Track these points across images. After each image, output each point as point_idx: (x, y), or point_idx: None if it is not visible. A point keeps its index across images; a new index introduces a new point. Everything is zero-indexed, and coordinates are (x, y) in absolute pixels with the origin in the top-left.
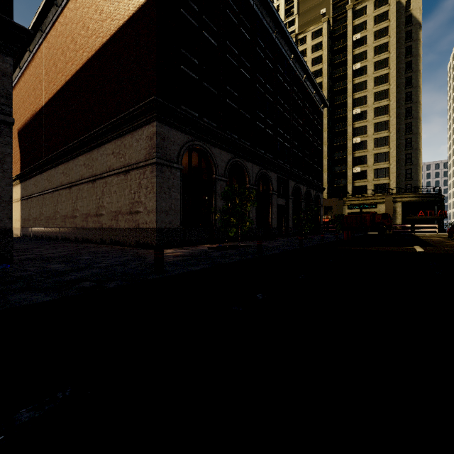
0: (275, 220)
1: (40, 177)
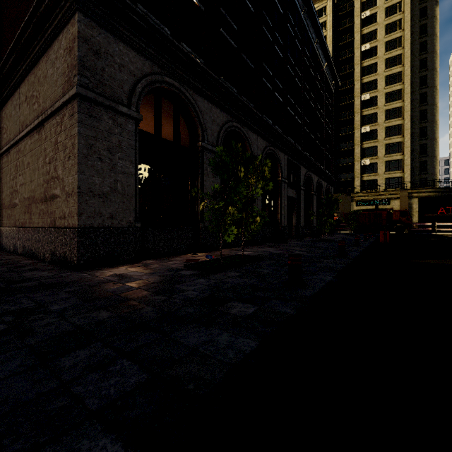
0: (285, 217)
1: None
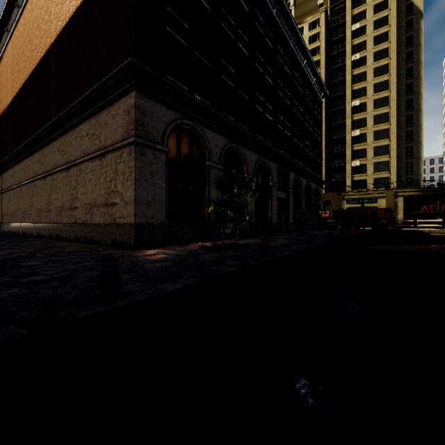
0: (275, 215)
1: (17, 168)
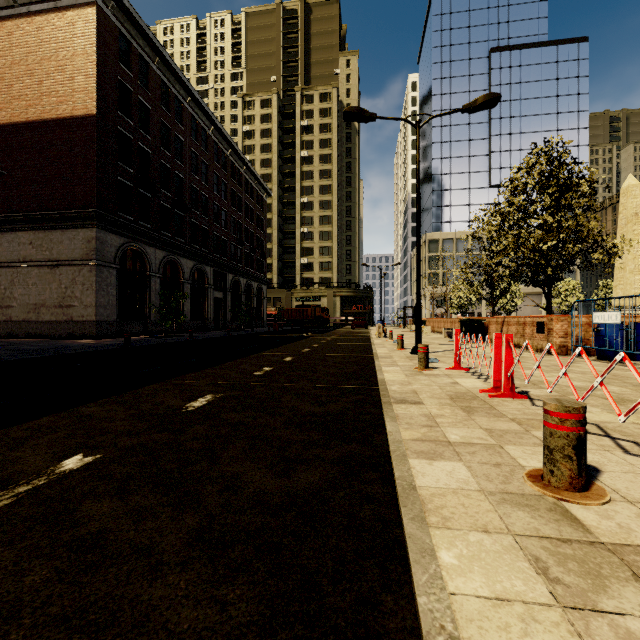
0: (211, 314)
1: None
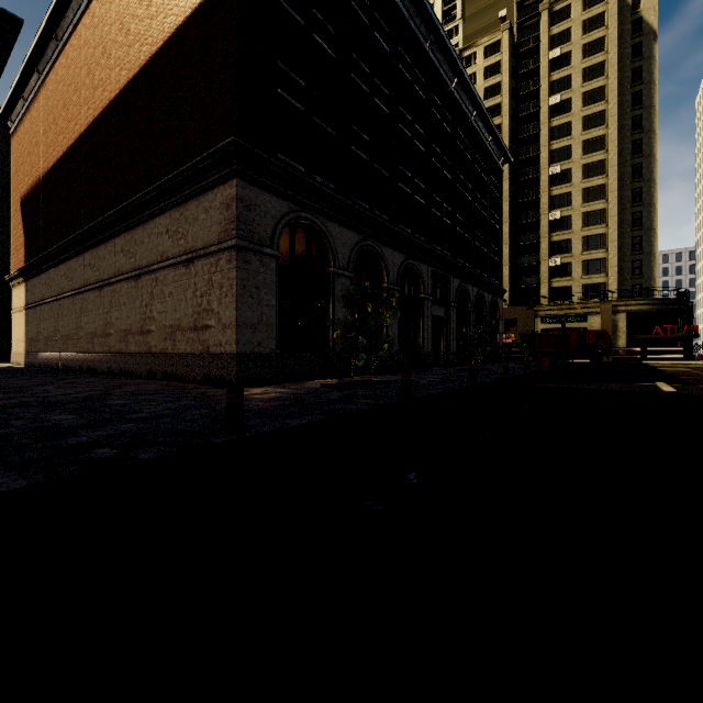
0: (429, 341)
1: (55, 272)
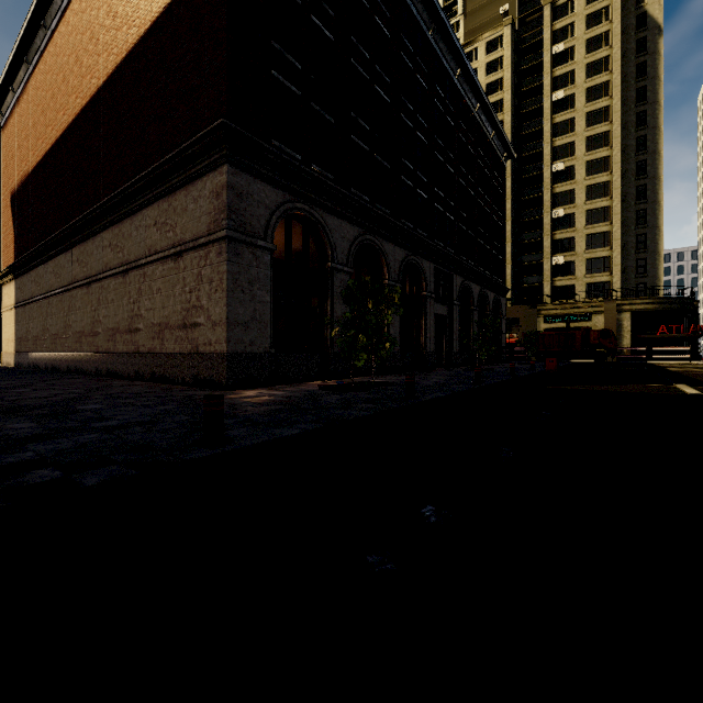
0: (431, 341)
1: (44, 269)
